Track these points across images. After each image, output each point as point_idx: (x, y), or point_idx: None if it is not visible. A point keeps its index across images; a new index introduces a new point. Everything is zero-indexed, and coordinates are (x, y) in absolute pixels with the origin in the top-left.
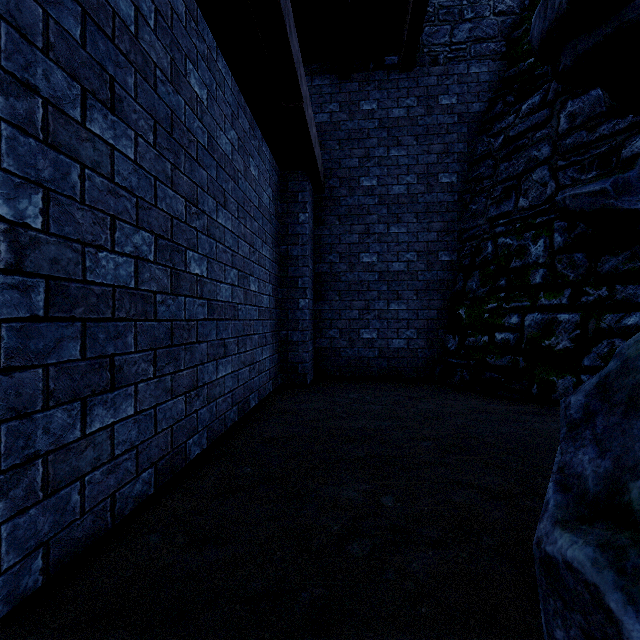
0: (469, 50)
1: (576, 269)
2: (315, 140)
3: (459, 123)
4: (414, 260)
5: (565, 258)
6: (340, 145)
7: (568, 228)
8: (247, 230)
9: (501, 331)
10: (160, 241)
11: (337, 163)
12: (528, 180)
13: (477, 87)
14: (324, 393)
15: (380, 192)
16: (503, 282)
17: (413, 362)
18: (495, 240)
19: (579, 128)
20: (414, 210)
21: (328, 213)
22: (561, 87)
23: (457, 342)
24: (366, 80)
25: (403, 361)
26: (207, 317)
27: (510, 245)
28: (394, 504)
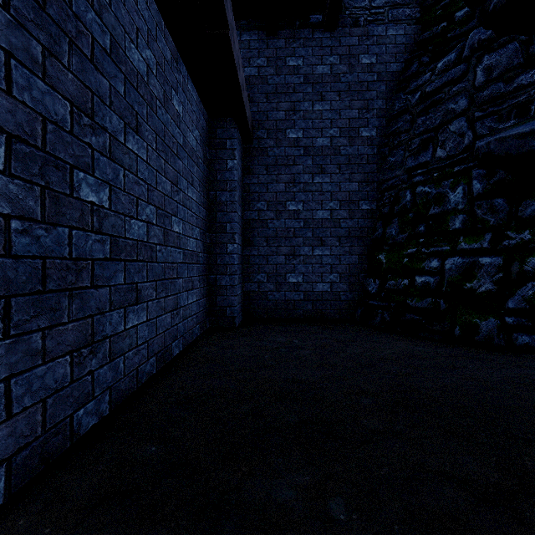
0: (387, 14)
1: (496, 214)
2: (243, 83)
3: (378, 81)
4: (337, 208)
5: (485, 204)
6: (267, 98)
7: (487, 175)
8: (169, 166)
9: (421, 275)
10: (19, 145)
11: (265, 115)
12: (445, 131)
13: (394, 48)
14: (252, 337)
15: (305, 144)
16: (422, 228)
17: (336, 304)
18: (413, 189)
19: (496, 80)
20: (337, 161)
21: (256, 163)
22: (477, 43)
23: (378, 285)
24: (292, 37)
25: (327, 303)
26: (110, 256)
27: (428, 193)
28: (348, 517)
